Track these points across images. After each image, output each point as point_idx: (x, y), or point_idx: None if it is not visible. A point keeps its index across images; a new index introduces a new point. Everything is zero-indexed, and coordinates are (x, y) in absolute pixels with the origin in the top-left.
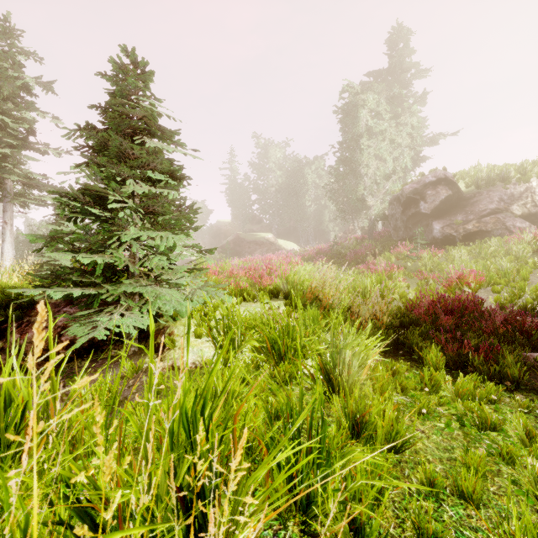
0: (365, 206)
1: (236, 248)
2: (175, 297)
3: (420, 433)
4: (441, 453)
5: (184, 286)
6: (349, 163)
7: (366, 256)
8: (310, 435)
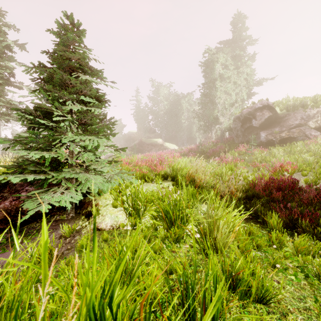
0: (218, 122)
1: (140, 148)
2: (99, 180)
3: (277, 283)
4: (297, 303)
5: (106, 172)
6: (208, 96)
7: (219, 153)
8: (204, 302)
